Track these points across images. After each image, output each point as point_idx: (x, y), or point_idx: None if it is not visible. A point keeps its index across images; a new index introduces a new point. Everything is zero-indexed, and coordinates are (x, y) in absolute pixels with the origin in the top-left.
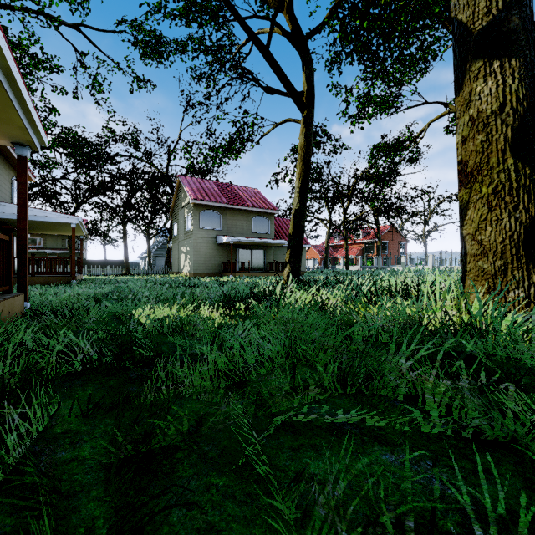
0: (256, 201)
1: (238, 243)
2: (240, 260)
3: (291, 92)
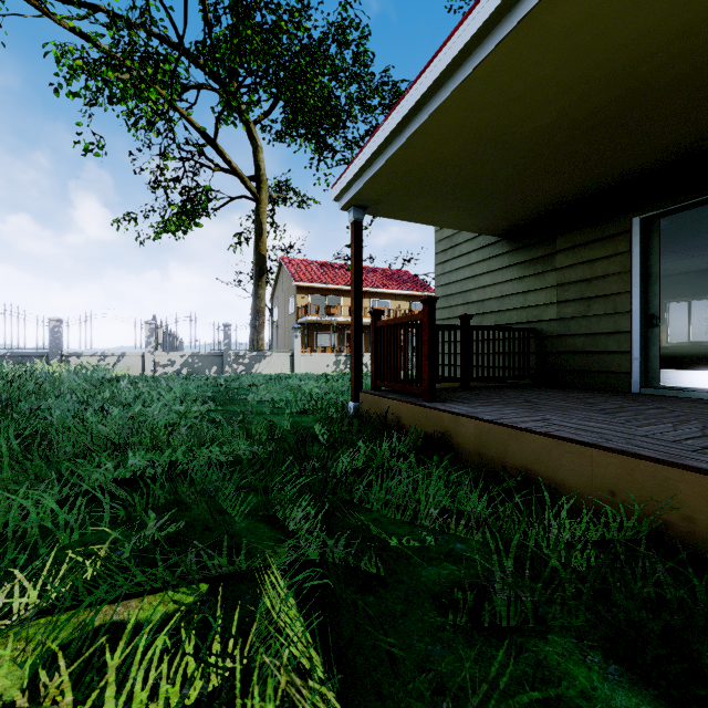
0: None
1: None
2: None
3: None
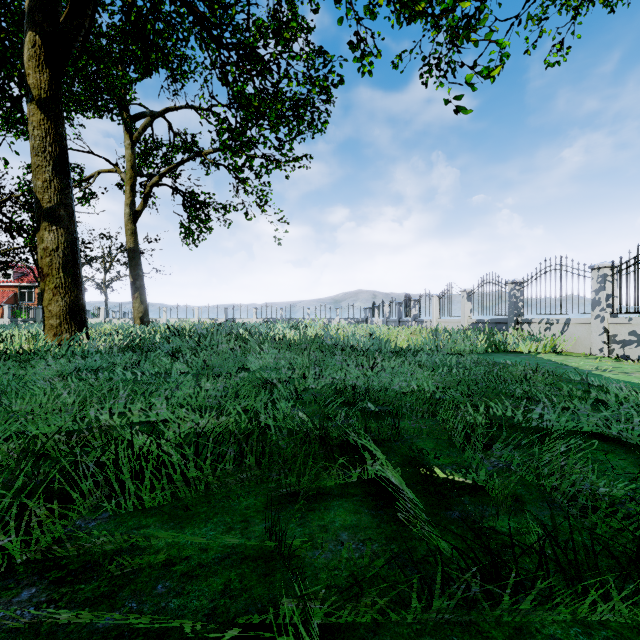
0: None
1: None
2: None
3: None
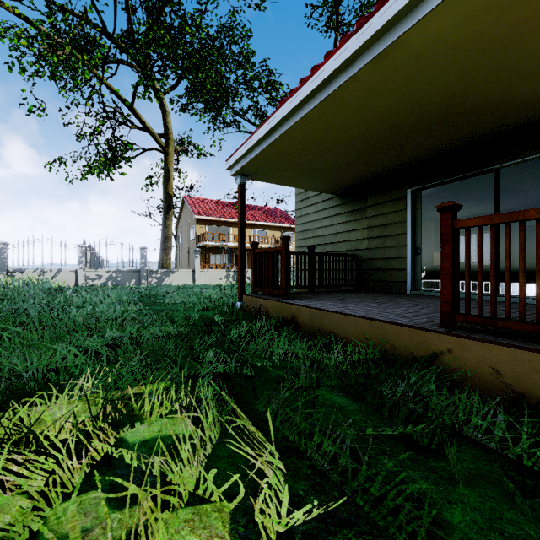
0: None
1: None
2: None
3: None
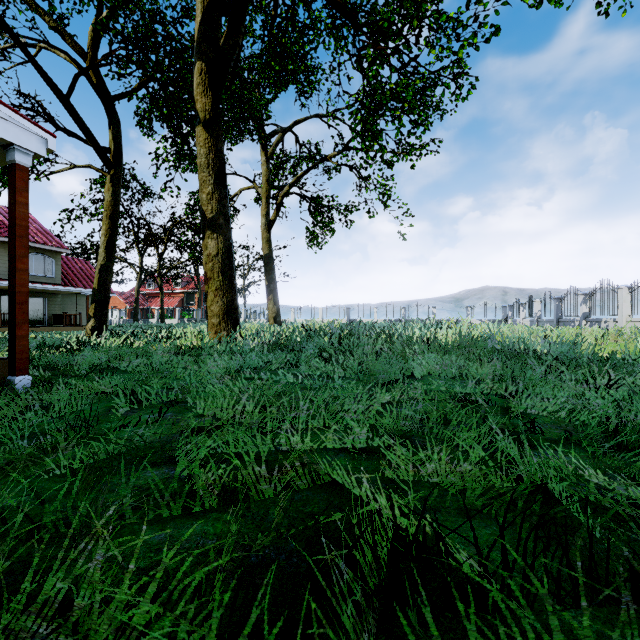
0: (31, 232)
1: (1, 288)
2: (2, 311)
3: (96, 148)
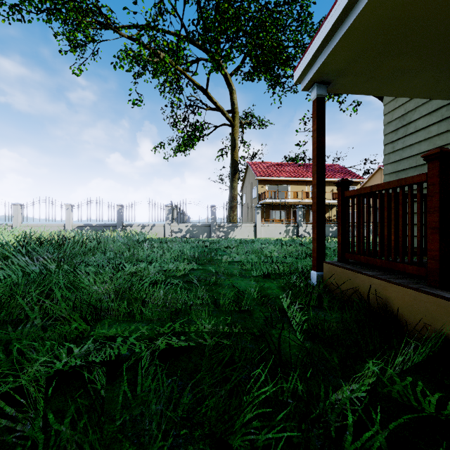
0: None
1: None
2: None
3: None
